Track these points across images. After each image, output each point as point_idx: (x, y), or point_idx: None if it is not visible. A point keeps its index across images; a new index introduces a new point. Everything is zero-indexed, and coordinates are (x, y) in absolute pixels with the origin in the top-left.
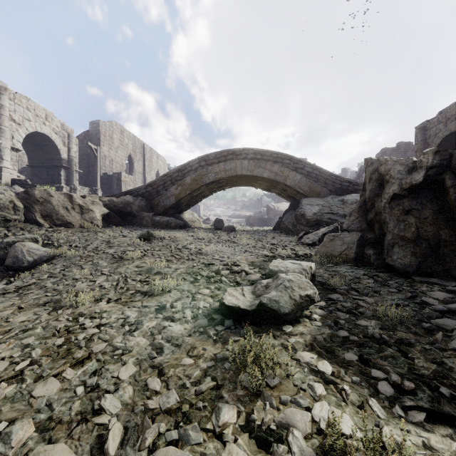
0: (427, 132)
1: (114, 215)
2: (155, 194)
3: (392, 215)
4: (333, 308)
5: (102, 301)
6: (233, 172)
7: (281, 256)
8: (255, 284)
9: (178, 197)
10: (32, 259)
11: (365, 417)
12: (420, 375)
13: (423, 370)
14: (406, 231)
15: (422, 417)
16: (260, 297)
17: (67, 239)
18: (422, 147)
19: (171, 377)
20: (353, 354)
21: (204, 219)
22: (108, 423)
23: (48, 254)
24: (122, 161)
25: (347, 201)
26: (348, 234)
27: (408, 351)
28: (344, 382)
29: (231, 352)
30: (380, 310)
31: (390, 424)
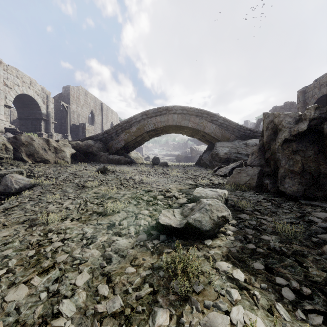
0: (306, 95)
1: (79, 154)
2: (110, 139)
3: (284, 154)
4: (242, 225)
5: (67, 220)
6: (166, 123)
7: (202, 185)
8: (183, 206)
9: (126, 141)
10: (18, 187)
11: (276, 323)
12: (314, 281)
13: (316, 277)
14: (294, 167)
15: (321, 320)
16: (187, 217)
17: (44, 172)
18: (303, 105)
19: (117, 283)
20: (260, 264)
21: (146, 157)
22: (64, 326)
23: (30, 183)
24: (86, 115)
25: (249, 144)
26: (251, 168)
27: (303, 261)
28: (254, 288)
29: (164, 263)
30: (279, 227)
31: (295, 326)
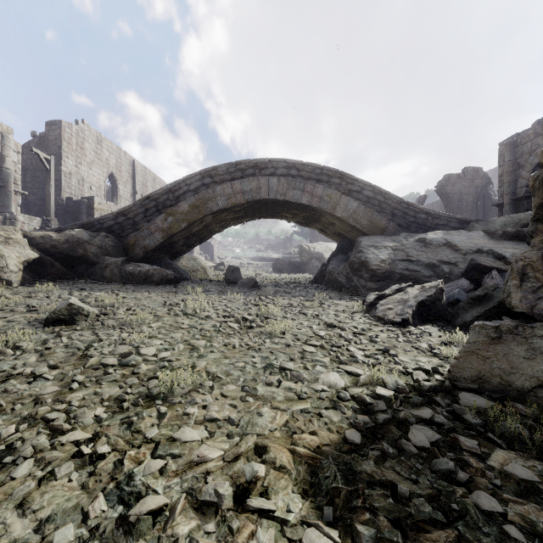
0: (517, 149)
1: (52, 262)
2: (131, 228)
3: None
4: None
5: None
6: (254, 195)
7: (385, 399)
8: None
9: (168, 232)
10: None
11: None
12: None
13: None
14: None
15: None
16: None
17: None
18: (511, 170)
19: None
20: None
21: (217, 264)
22: None
23: None
24: (99, 182)
25: (431, 241)
26: (542, 327)
27: None
28: None
29: None
30: None
31: None
